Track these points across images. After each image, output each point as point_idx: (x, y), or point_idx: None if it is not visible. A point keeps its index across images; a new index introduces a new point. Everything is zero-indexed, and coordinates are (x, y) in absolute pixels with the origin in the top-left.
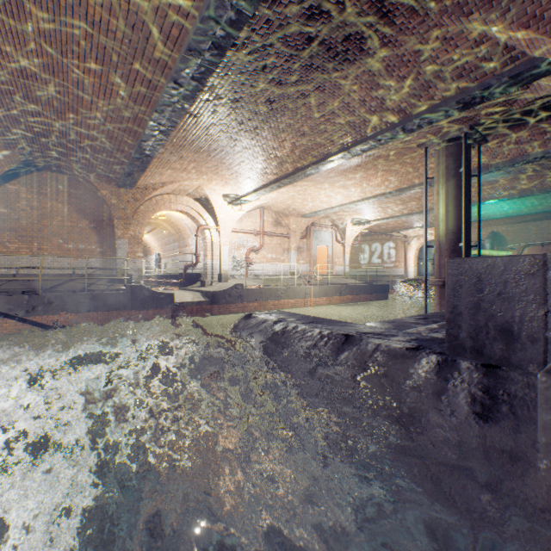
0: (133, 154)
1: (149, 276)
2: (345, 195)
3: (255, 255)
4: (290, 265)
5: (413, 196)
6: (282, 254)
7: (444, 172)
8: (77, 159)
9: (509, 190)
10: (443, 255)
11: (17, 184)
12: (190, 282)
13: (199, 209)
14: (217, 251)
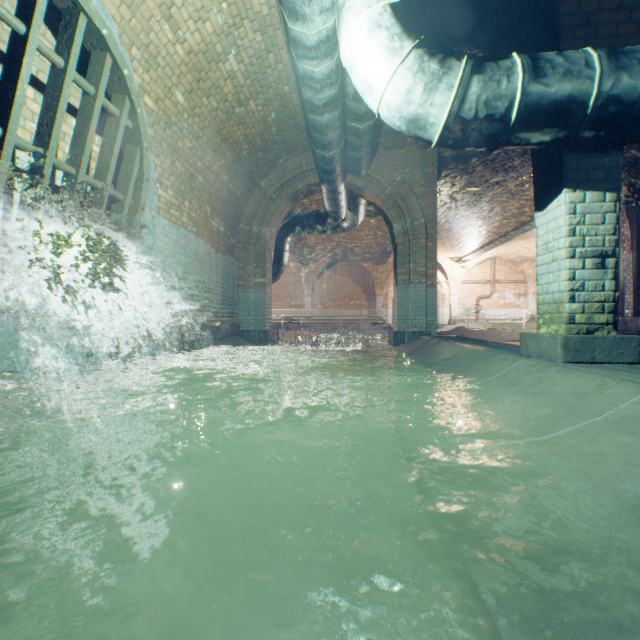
0: (381, 253)
1: None
2: None
3: (484, 302)
4: (527, 310)
5: None
6: (517, 299)
7: None
8: (355, 256)
9: None
10: None
11: (329, 271)
12: None
13: None
14: (447, 301)
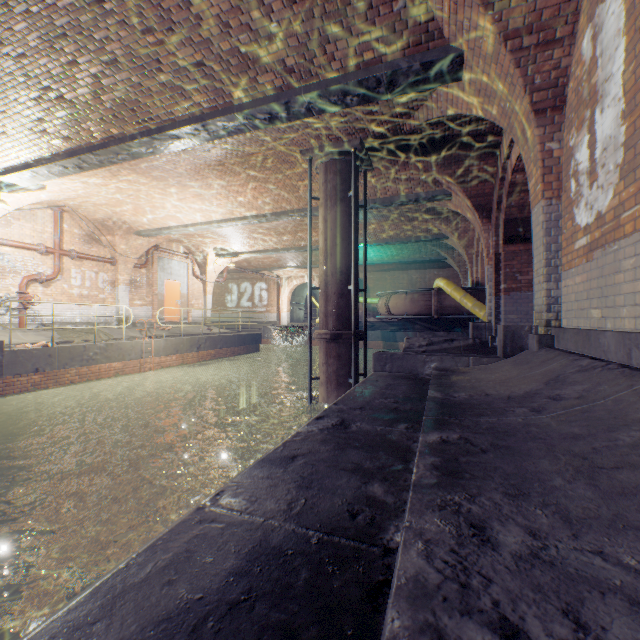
0: None
1: None
2: (205, 208)
3: (43, 288)
4: (118, 307)
5: (290, 227)
6: (103, 289)
7: (332, 193)
8: None
9: (379, 235)
10: (331, 300)
11: None
12: None
13: None
14: None
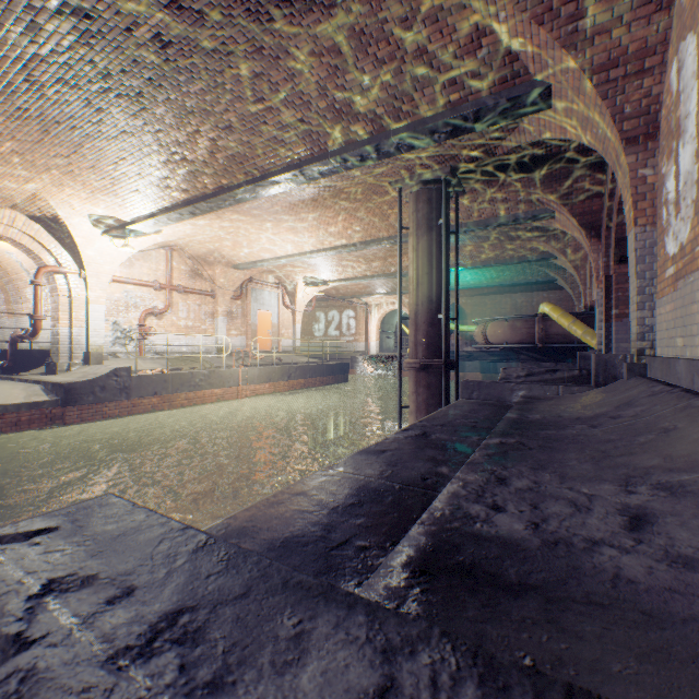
0: None
1: None
2: (296, 241)
3: (157, 321)
4: (217, 337)
5: (380, 254)
6: (204, 321)
7: (422, 222)
8: None
9: (475, 258)
10: (421, 329)
11: None
12: (27, 366)
13: (41, 236)
14: (82, 313)
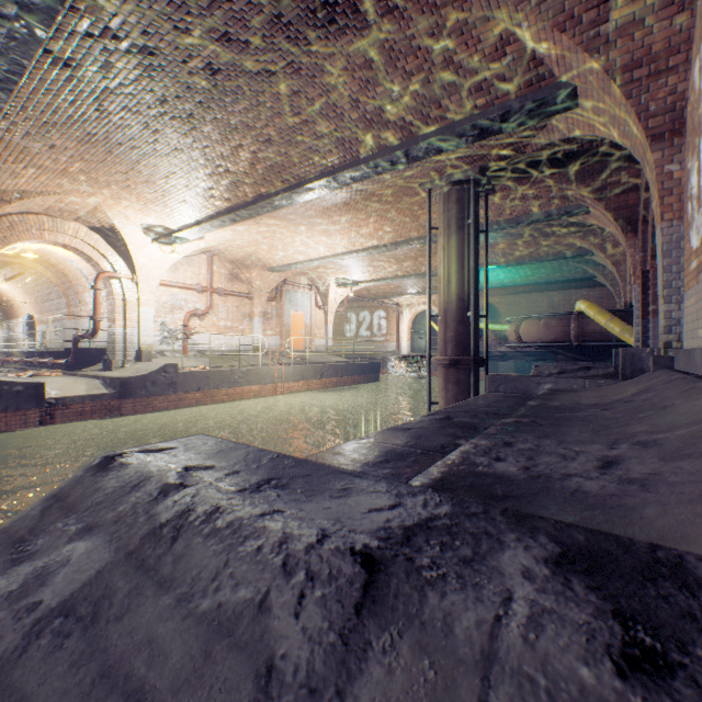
0: None
1: (10, 353)
2: (329, 243)
3: (199, 321)
4: (253, 337)
5: (410, 254)
6: (242, 321)
7: (451, 222)
8: None
9: (508, 256)
10: (450, 326)
11: None
12: (87, 363)
13: (100, 245)
14: (134, 314)
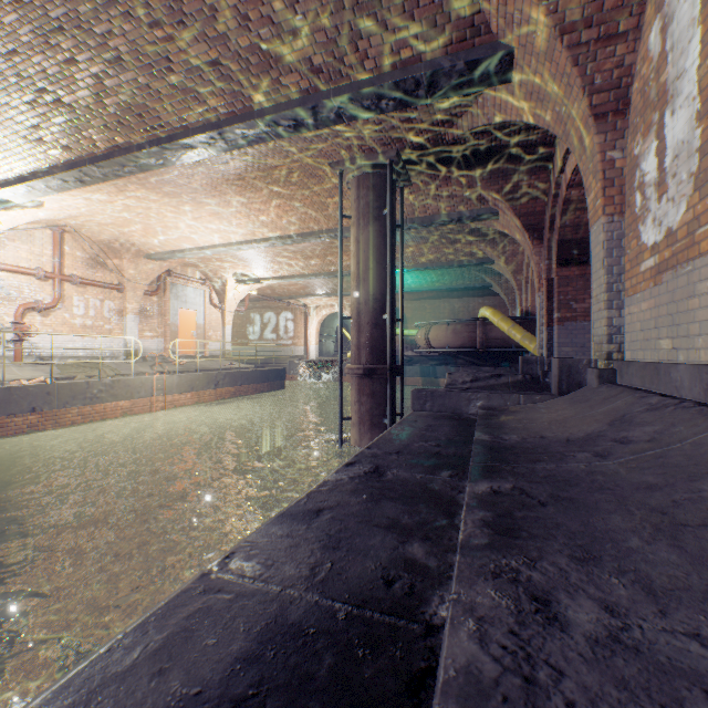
0: None
1: None
2: (223, 229)
3: (41, 318)
4: (126, 339)
5: (319, 250)
6: (109, 319)
7: (366, 211)
8: None
9: (418, 259)
10: (365, 330)
11: None
12: None
13: None
14: None
